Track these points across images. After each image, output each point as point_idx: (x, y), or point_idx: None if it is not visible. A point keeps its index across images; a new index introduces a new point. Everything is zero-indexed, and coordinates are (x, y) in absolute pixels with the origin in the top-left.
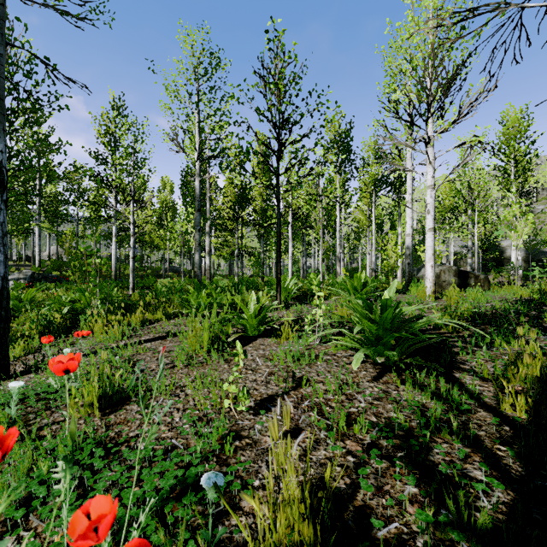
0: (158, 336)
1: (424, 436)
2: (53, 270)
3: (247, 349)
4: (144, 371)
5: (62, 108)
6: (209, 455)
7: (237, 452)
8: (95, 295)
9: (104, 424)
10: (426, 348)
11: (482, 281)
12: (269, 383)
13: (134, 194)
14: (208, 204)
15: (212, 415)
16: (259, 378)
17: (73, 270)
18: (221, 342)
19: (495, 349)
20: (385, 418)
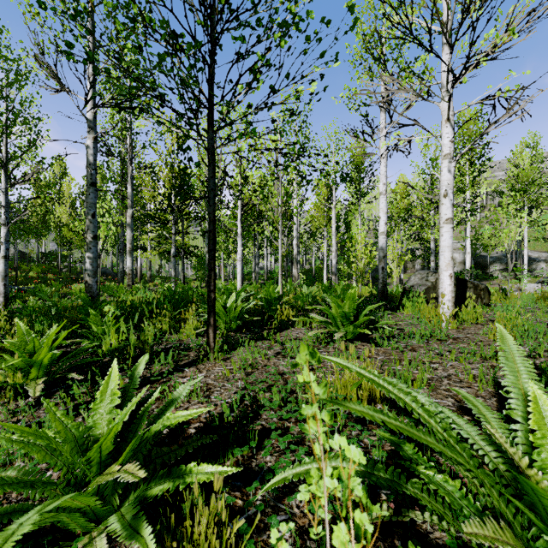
0: None
1: None
2: None
3: None
4: None
5: None
6: None
7: None
8: None
9: None
10: None
11: (482, 292)
12: None
13: (3, 162)
14: (129, 187)
15: None
16: None
17: None
18: None
19: None
20: None
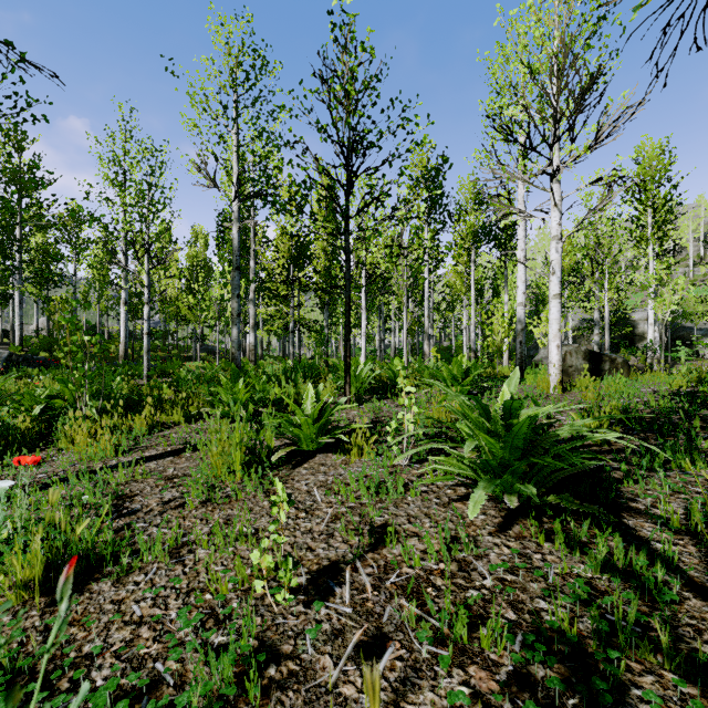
0: (170, 450)
1: (606, 655)
2: (39, 350)
3: (300, 472)
4: (136, 512)
5: (38, 120)
6: (217, 707)
7: (270, 695)
8: (82, 388)
9: (45, 624)
10: (574, 475)
11: (620, 366)
12: (332, 536)
13: (149, 246)
14: (252, 261)
15: (234, 605)
16: (316, 526)
17: (63, 351)
18: (262, 461)
19: (673, 474)
20: (529, 612)
